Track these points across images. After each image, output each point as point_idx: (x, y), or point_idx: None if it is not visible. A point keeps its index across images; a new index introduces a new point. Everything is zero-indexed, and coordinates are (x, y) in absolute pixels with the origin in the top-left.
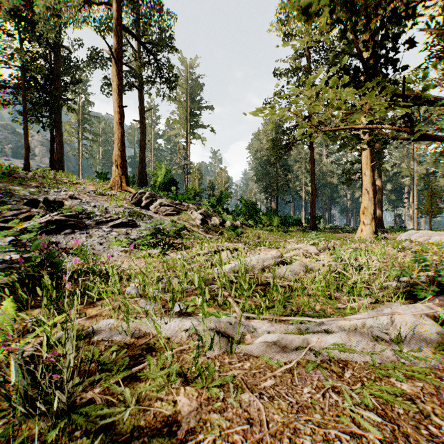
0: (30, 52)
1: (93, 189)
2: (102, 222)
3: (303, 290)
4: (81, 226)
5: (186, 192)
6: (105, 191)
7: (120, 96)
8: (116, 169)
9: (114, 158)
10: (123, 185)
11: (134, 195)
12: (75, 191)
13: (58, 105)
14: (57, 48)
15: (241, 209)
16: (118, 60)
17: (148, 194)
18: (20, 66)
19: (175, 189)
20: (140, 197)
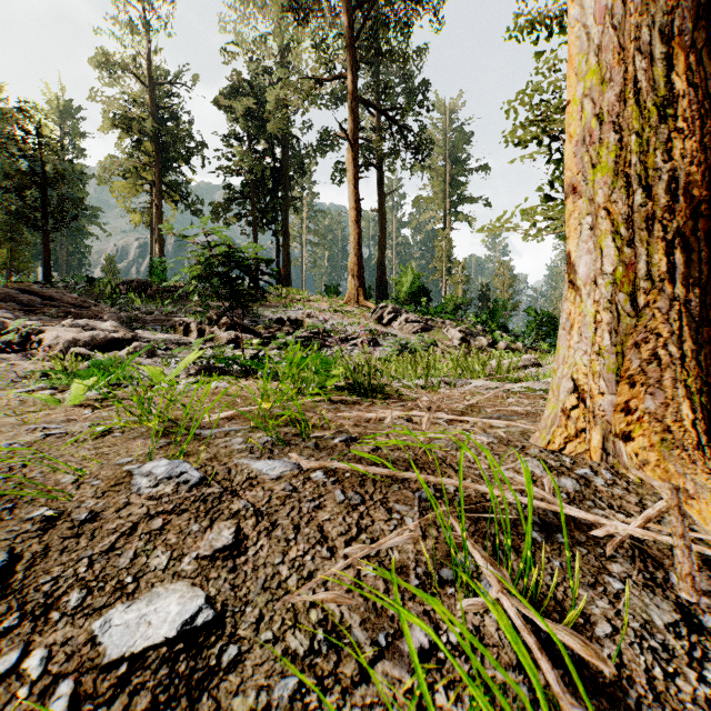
0: (259, 153)
1: (327, 306)
2: (343, 340)
3: (537, 379)
4: (325, 344)
5: (442, 304)
6: (340, 308)
7: (356, 188)
8: (352, 280)
9: (349, 266)
10: (360, 299)
11: (374, 310)
12: (310, 309)
13: (285, 208)
14: (285, 139)
15: (529, 326)
16: (354, 143)
17: (391, 308)
18: (250, 172)
19: (427, 300)
20: (381, 312)
